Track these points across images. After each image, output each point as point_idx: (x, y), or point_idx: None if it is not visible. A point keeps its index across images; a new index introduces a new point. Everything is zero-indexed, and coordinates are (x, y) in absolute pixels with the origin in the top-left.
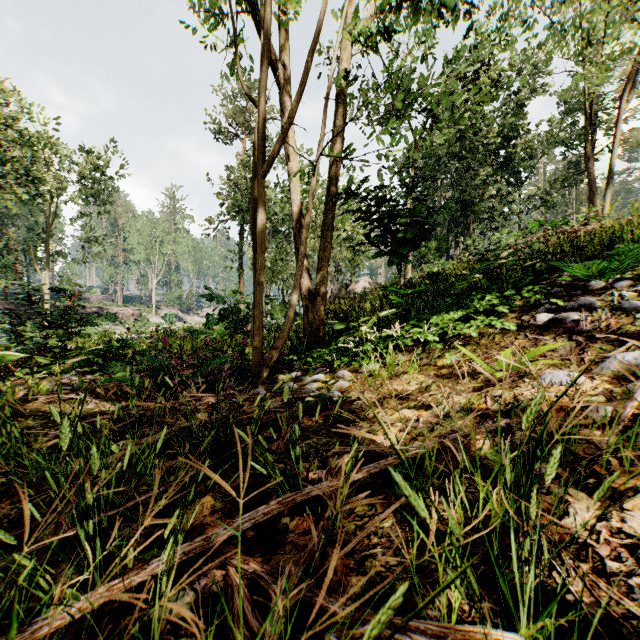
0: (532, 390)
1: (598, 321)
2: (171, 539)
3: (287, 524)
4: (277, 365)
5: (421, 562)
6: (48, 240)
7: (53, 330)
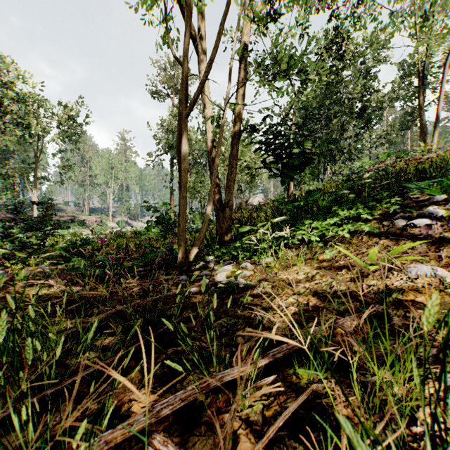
0: (401, 281)
1: (446, 225)
2: (83, 447)
3: (202, 402)
4: (196, 258)
5: (326, 449)
6: (36, 169)
7: (33, 232)
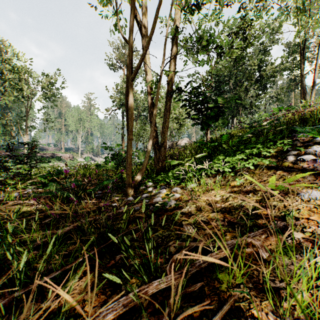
0: (296, 202)
1: None
2: None
3: (142, 302)
4: (140, 184)
5: None
6: (27, 120)
7: (21, 165)
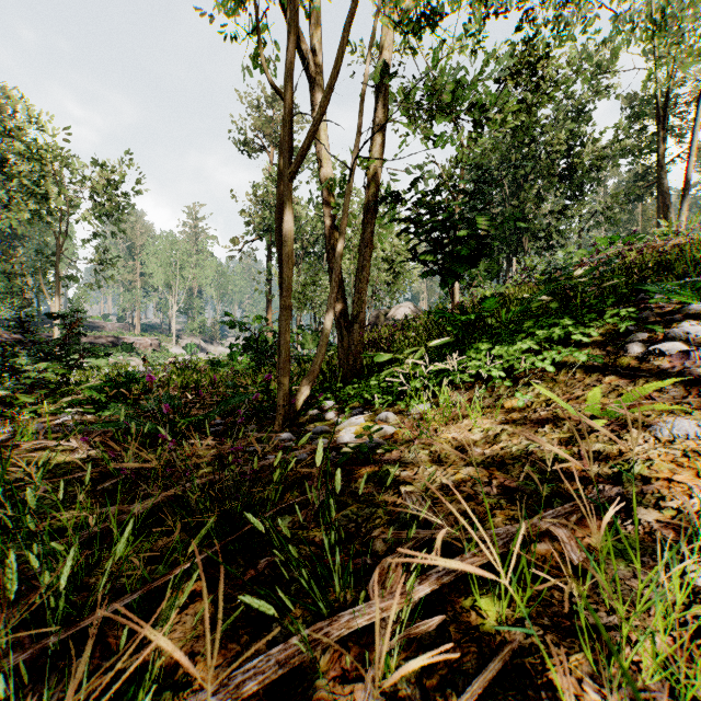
0: (645, 445)
1: None
2: None
3: (316, 658)
4: (307, 404)
5: None
6: (58, 263)
7: (48, 362)
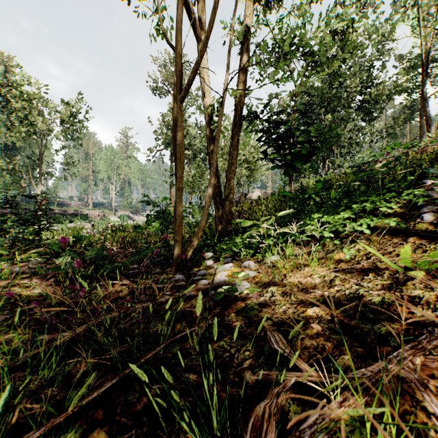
0: None
1: None
2: None
3: None
4: (195, 254)
5: None
6: (41, 164)
7: (24, 226)
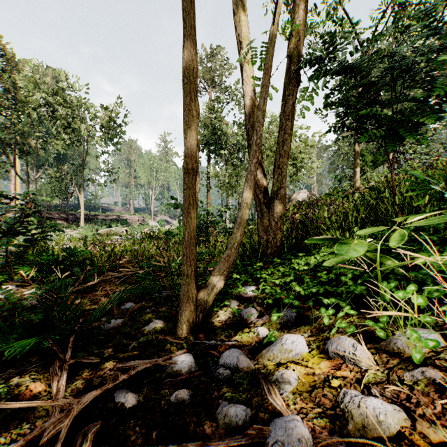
0: None
1: None
2: None
3: None
4: (224, 288)
5: None
6: (83, 170)
7: None
